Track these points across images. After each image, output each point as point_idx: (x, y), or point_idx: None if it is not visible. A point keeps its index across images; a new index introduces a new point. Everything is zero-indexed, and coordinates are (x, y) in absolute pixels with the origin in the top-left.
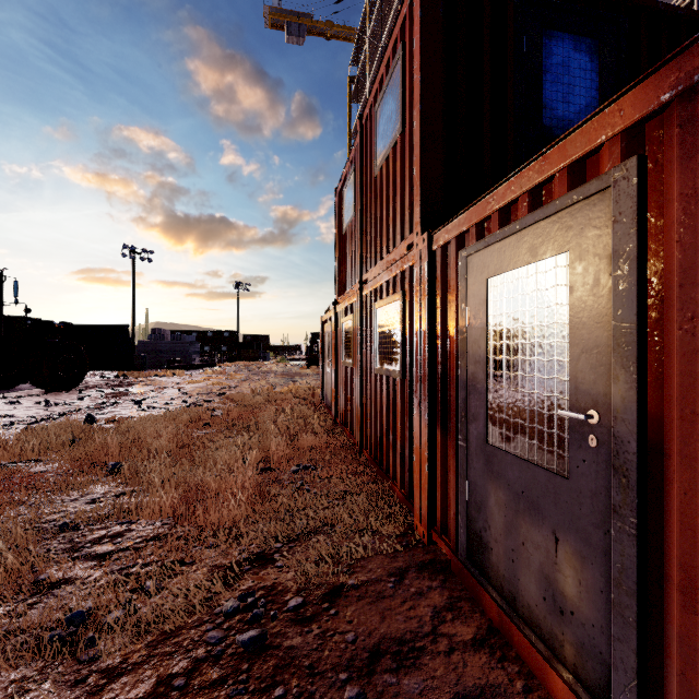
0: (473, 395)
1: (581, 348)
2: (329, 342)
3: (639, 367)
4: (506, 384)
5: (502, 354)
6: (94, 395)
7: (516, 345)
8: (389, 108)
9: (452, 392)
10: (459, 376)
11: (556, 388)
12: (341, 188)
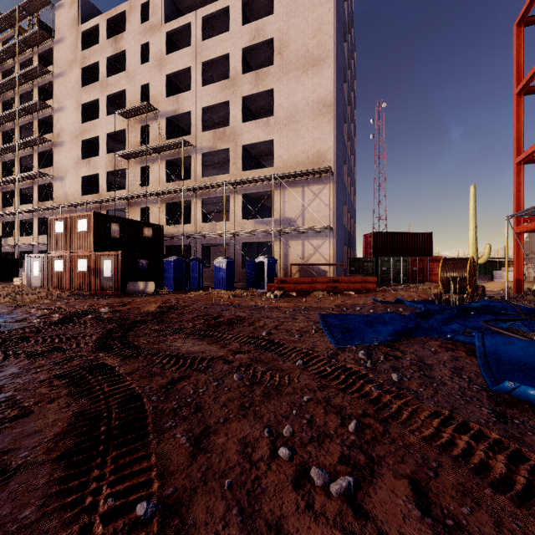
0: (102, 272)
1: (112, 267)
2: (37, 265)
3: (115, 268)
4: (106, 271)
5: (106, 268)
6: None
7: (107, 267)
8: (83, 224)
9: (99, 272)
10: (100, 270)
11: (110, 270)
12: (52, 219)
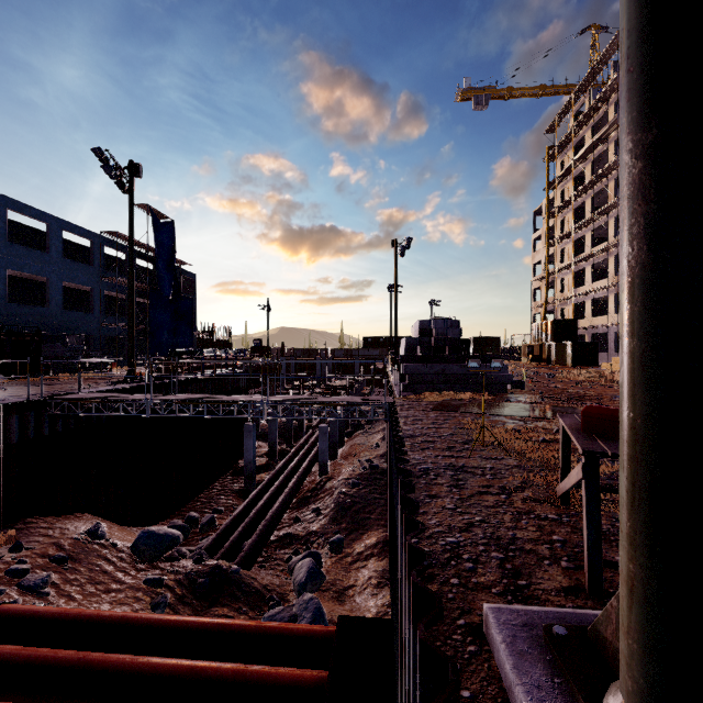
0: None
1: None
2: None
3: None
4: None
5: None
6: None
7: None
8: None
9: None
10: None
11: None
12: None
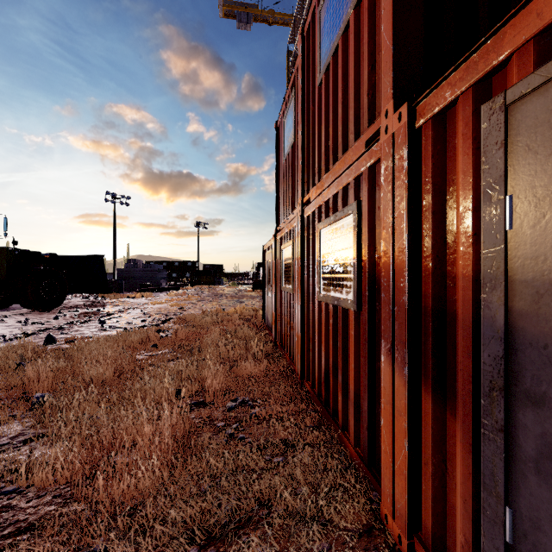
0: (526, 357)
1: None
2: (270, 268)
3: None
4: None
5: None
6: (69, 315)
7: None
8: None
9: (462, 342)
10: (482, 317)
11: None
12: (281, 120)
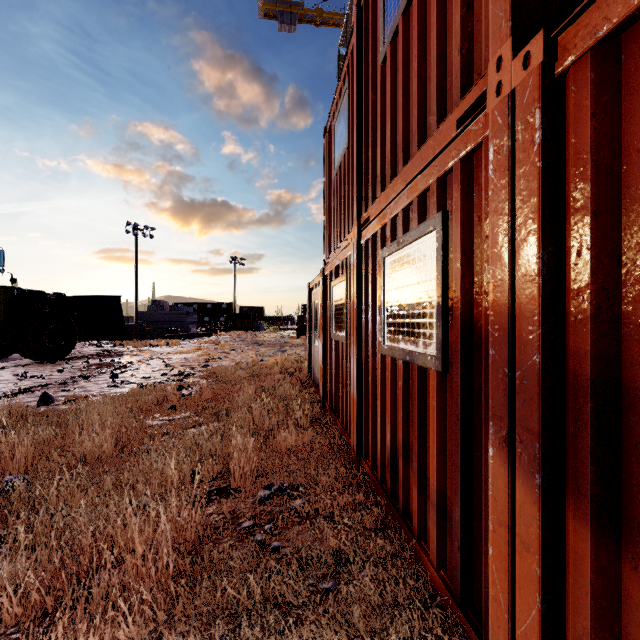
0: None
1: None
2: (317, 311)
3: None
4: None
5: None
6: (77, 367)
7: None
8: None
9: None
10: None
11: None
12: (330, 124)
